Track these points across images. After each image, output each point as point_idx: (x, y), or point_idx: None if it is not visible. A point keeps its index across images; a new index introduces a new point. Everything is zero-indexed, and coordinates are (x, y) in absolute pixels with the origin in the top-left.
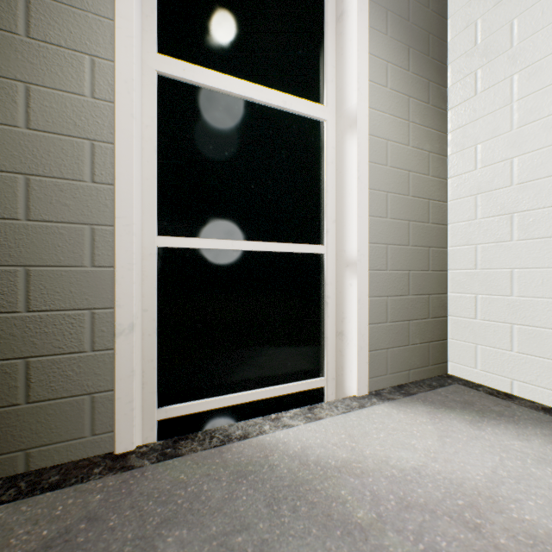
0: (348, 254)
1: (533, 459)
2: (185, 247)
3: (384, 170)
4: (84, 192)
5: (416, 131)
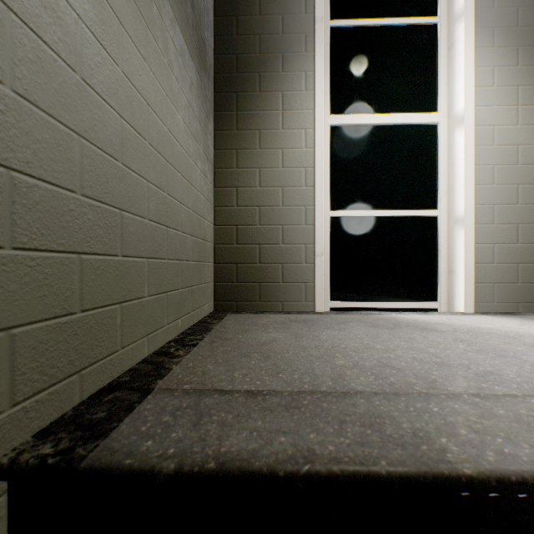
0: (457, 214)
1: None
2: (344, 216)
3: (490, 149)
4: (302, 192)
5: (525, 111)
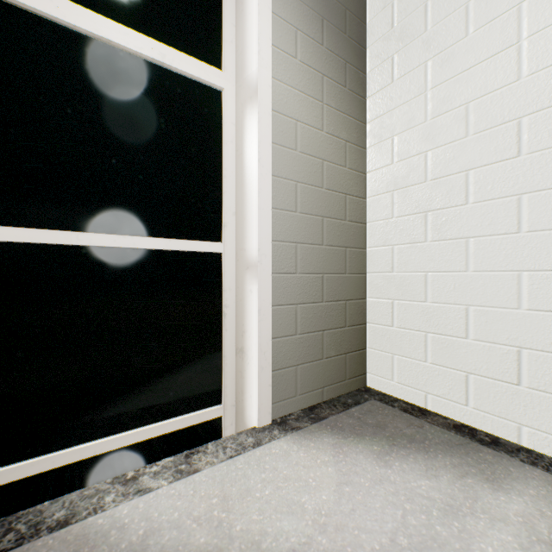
0: (249, 253)
1: (440, 508)
2: None
3: (293, 155)
4: None
5: (331, 115)
